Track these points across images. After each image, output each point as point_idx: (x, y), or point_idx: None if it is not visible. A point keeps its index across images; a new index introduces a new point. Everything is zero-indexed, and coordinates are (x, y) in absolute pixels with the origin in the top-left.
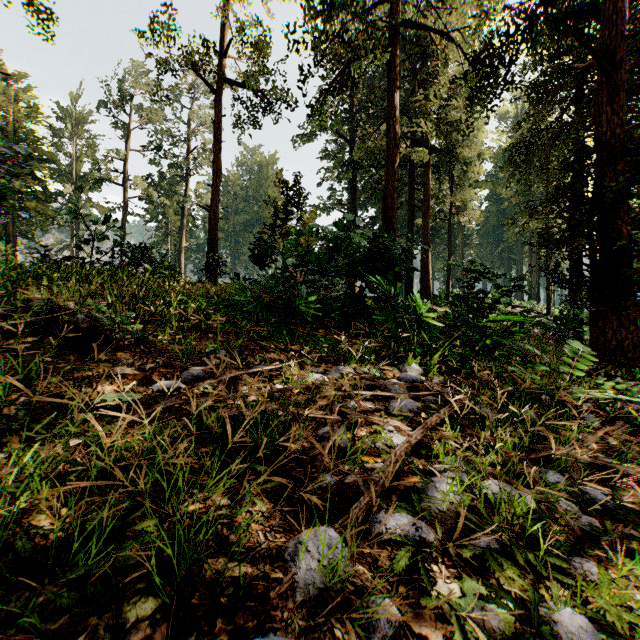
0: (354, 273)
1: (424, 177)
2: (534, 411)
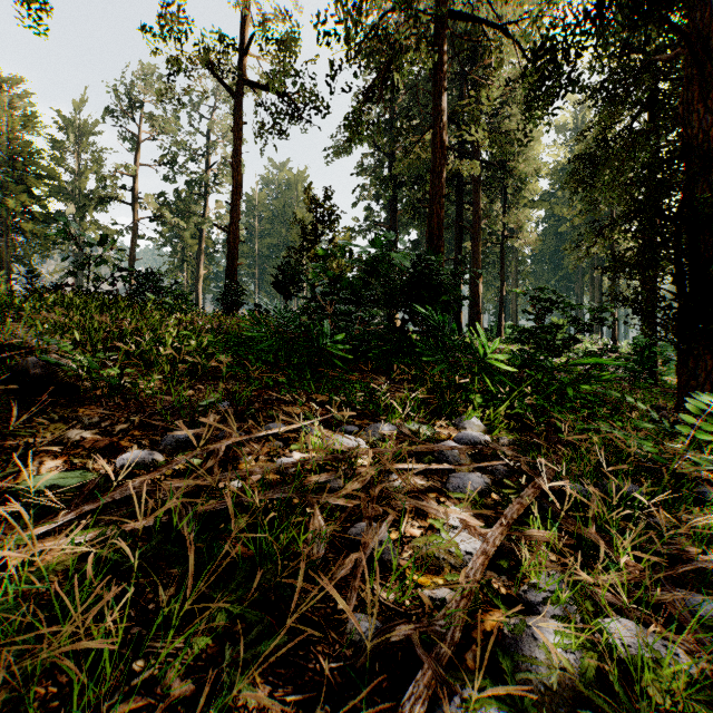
0: (395, 303)
1: (474, 195)
2: (646, 490)
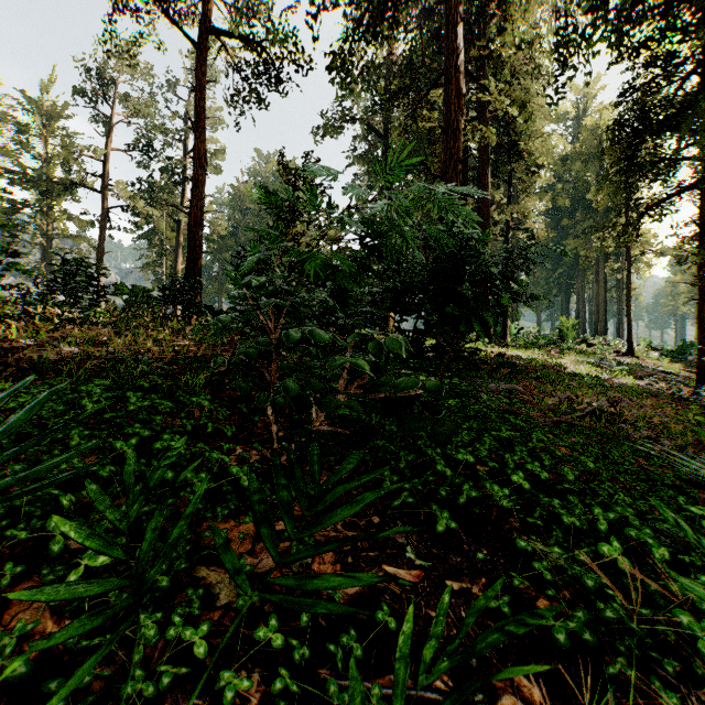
0: (408, 306)
1: (482, 177)
2: None
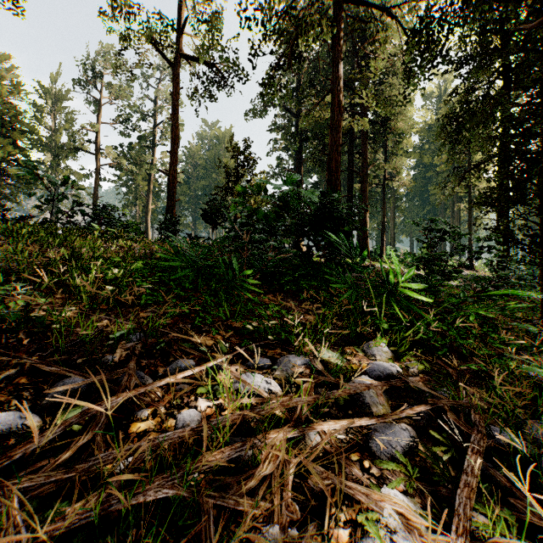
0: (302, 232)
1: (362, 146)
2: None
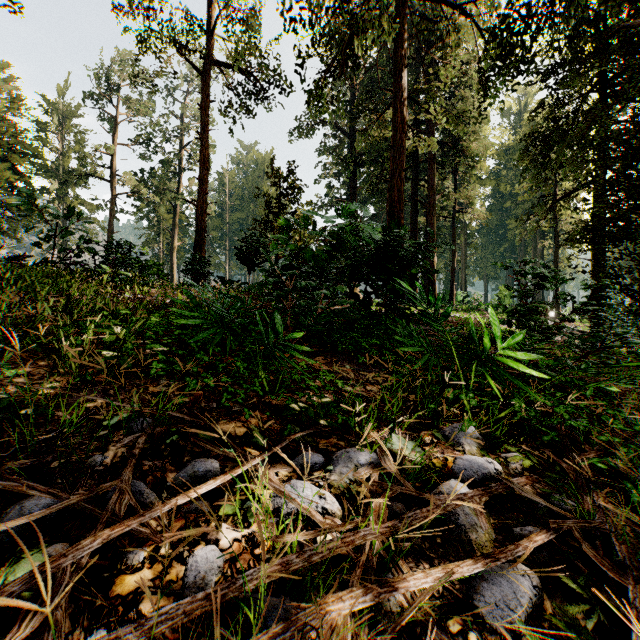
0: (359, 276)
1: (429, 171)
2: None
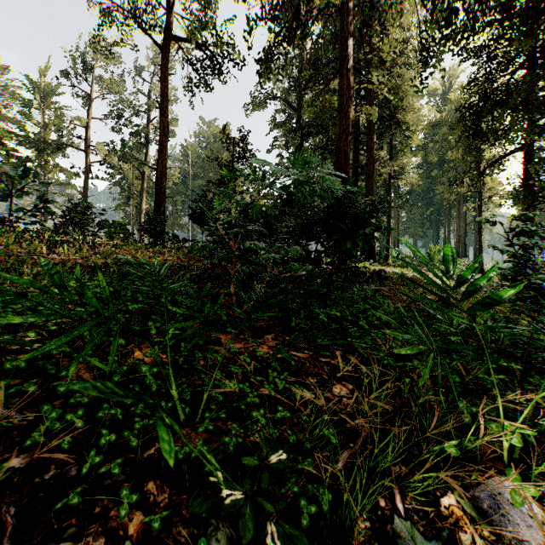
0: (310, 235)
1: (369, 141)
2: None
